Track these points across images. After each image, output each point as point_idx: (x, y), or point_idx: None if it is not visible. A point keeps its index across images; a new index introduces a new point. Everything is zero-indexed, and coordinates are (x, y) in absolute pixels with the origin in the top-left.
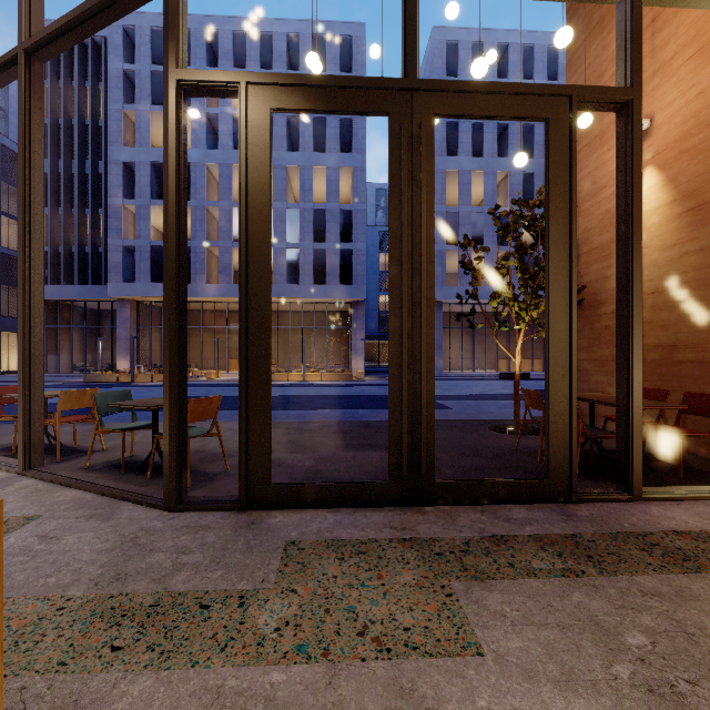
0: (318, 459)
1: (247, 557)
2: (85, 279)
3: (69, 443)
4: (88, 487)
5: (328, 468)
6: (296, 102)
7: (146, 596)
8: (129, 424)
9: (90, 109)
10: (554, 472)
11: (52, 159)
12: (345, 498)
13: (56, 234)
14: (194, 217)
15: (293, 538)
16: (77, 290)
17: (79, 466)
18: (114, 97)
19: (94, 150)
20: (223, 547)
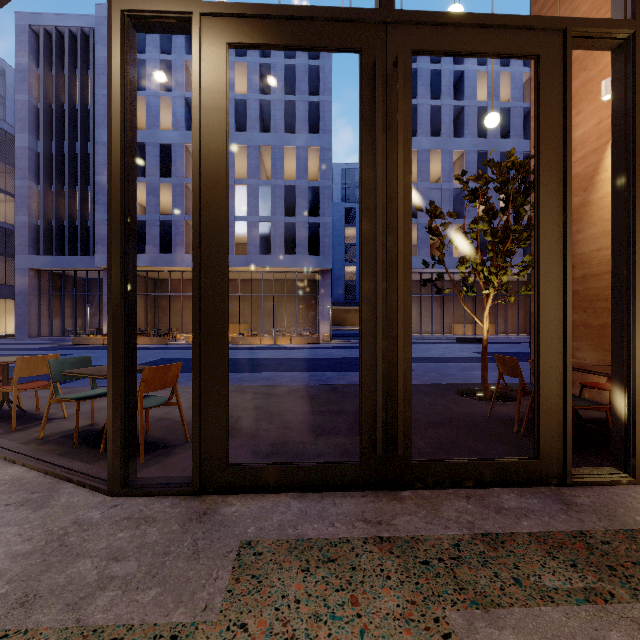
0: (284, 429)
1: (191, 566)
2: (75, 250)
3: (33, 409)
4: (31, 464)
5: (294, 440)
6: (257, 36)
7: (50, 635)
8: (87, 392)
9: (79, 94)
10: (545, 451)
11: (45, 140)
12: (311, 481)
13: (48, 209)
14: (174, 194)
15: (249, 537)
16: (67, 260)
17: (33, 436)
18: (101, 83)
19: (83, 132)
20: (165, 550)
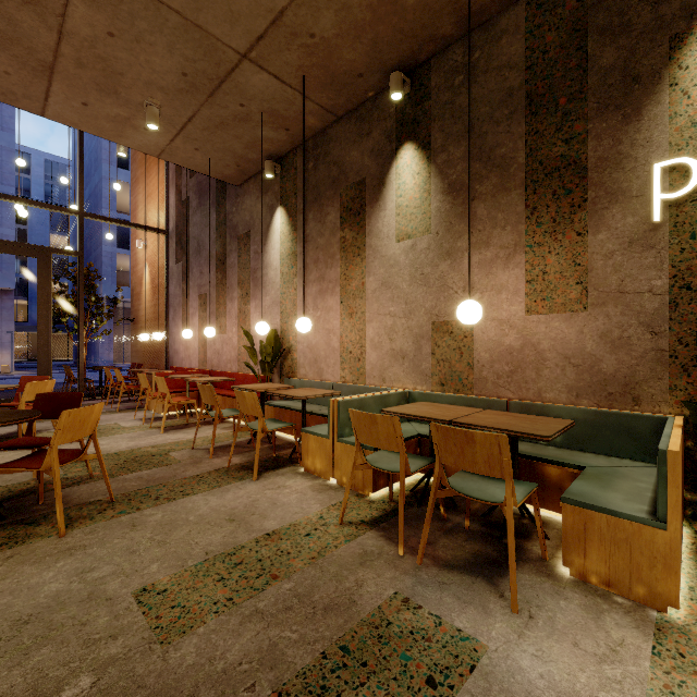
0: None
1: None
2: None
3: None
4: None
5: None
6: None
7: None
8: None
9: None
10: None
11: None
12: None
13: None
14: None
15: None
16: None
17: None
18: None
19: None
20: None
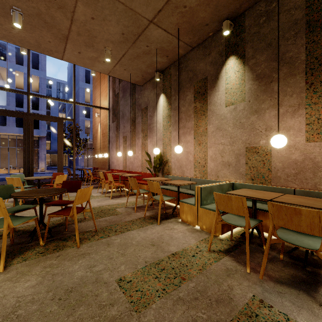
0: None
1: None
2: None
3: None
4: None
5: None
6: (1, 114)
7: None
8: None
9: None
10: None
11: None
12: None
13: None
14: None
15: None
16: None
17: None
18: None
19: None
20: None
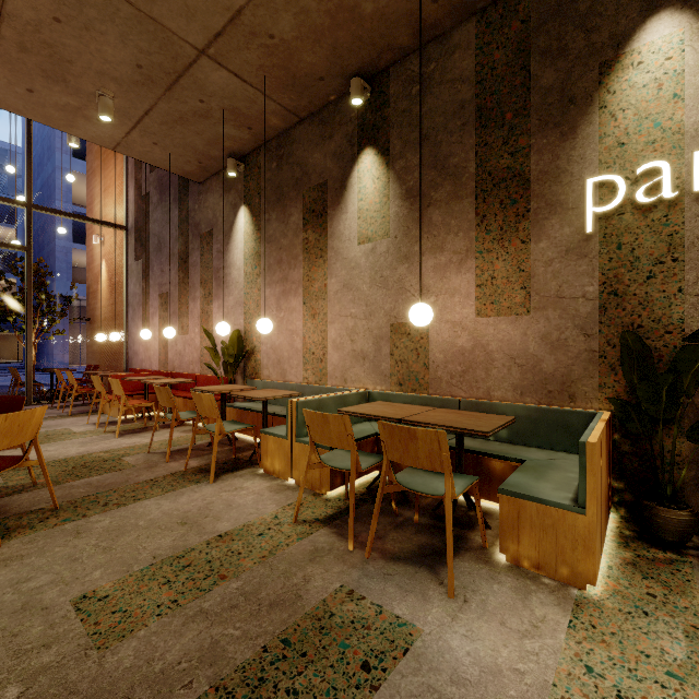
0: None
1: None
2: None
3: None
4: None
5: None
6: None
7: None
8: None
9: None
10: None
11: None
12: None
13: None
14: None
15: None
16: None
17: None
18: None
19: None
20: None
